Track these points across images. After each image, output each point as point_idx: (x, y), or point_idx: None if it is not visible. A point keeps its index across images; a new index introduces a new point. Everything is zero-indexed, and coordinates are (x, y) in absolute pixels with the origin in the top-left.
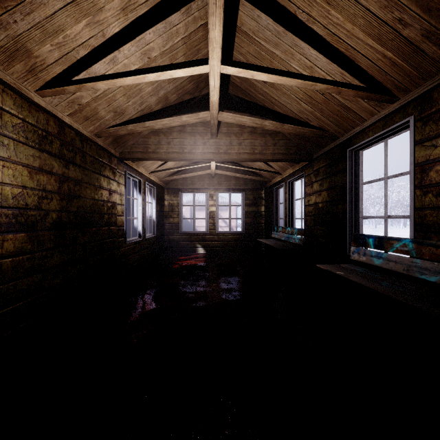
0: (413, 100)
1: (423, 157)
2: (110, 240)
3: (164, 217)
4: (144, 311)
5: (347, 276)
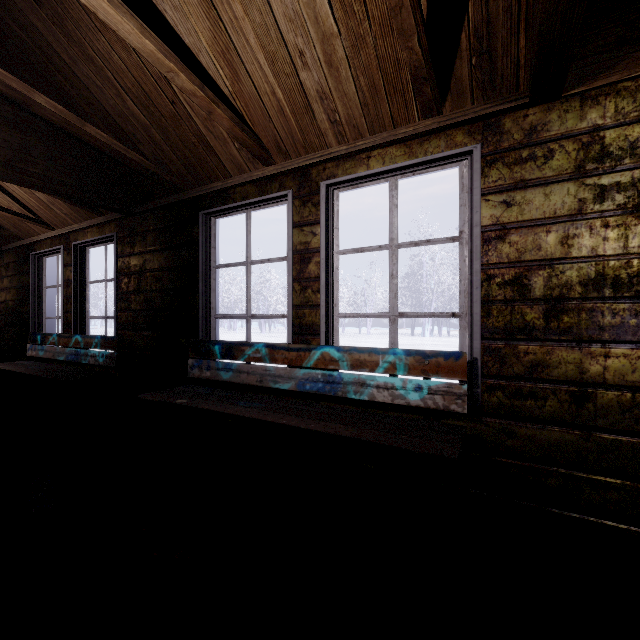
0: (64, 235)
1: (67, 276)
2: None
3: None
4: None
5: (4, 367)
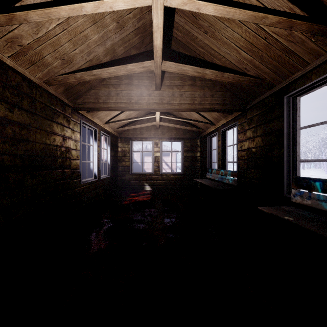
0: None
1: None
2: (64, 181)
3: (118, 161)
4: (88, 253)
5: (299, 222)
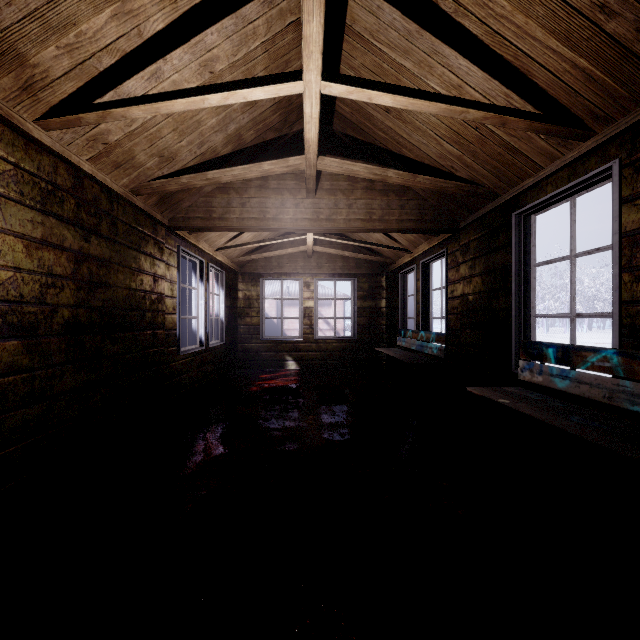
0: (618, 135)
1: (634, 222)
2: (155, 350)
3: (238, 316)
4: (204, 459)
5: (515, 405)
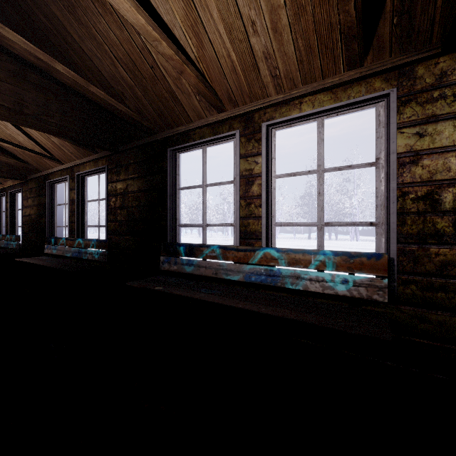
0: (69, 168)
1: (72, 197)
2: None
3: None
4: None
5: (30, 261)
